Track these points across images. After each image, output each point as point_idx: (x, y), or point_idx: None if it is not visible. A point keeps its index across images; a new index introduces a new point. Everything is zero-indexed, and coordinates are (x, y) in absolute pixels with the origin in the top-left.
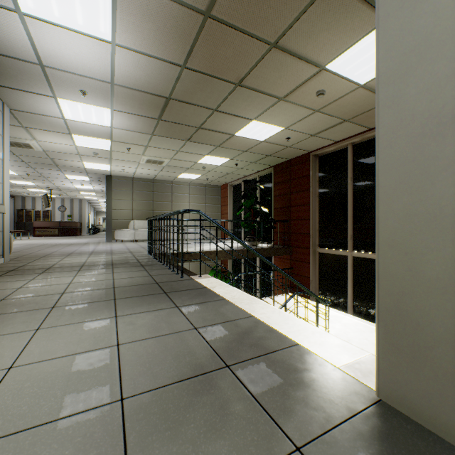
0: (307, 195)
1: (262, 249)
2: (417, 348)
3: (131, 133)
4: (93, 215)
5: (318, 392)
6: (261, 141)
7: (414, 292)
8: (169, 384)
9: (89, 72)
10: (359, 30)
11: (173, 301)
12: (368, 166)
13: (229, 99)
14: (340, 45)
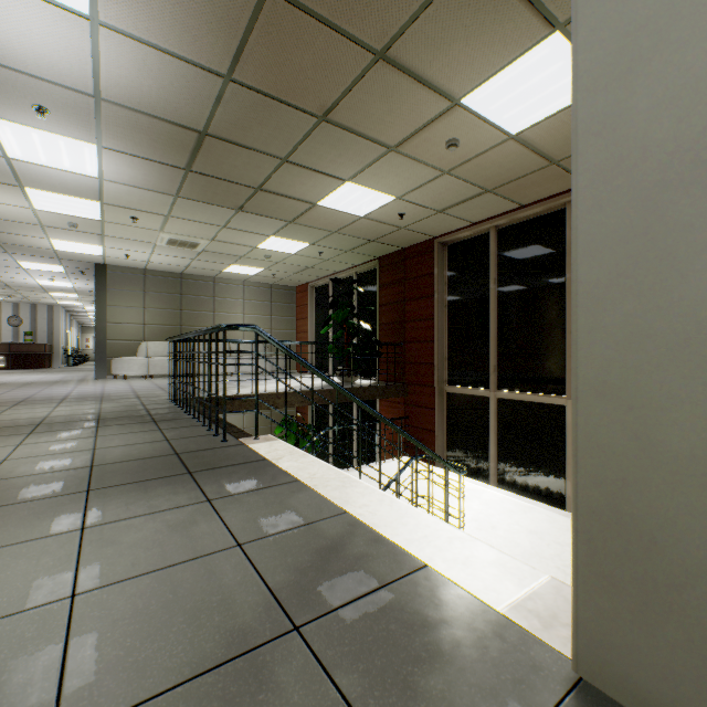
0: (430, 305)
1: (362, 388)
2: (652, 585)
3: (137, 191)
4: (75, 332)
5: (470, 674)
6: (360, 216)
7: (647, 481)
8: (170, 690)
9: (51, 71)
10: (512, 45)
11: (203, 488)
12: (519, 261)
13: (309, 142)
14: (483, 66)
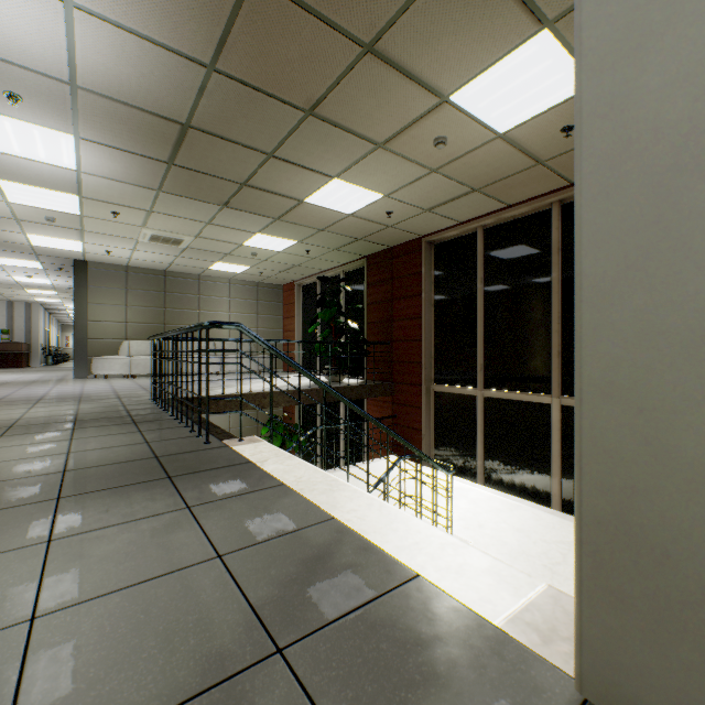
0: (418, 304)
1: (349, 387)
2: (665, 602)
3: (118, 185)
4: (55, 330)
5: (468, 700)
6: (347, 214)
7: (659, 489)
8: None
9: (22, 55)
10: (501, 42)
11: (183, 494)
12: (506, 261)
13: (295, 137)
14: (472, 62)
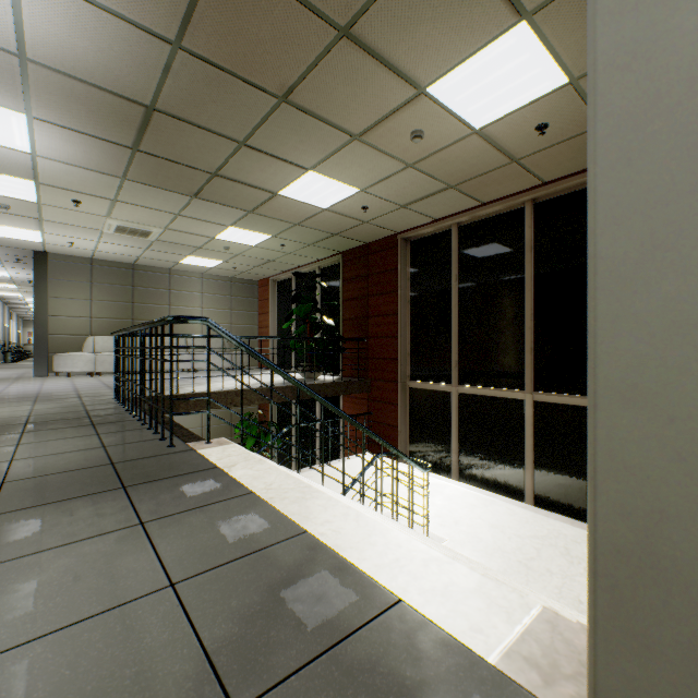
0: (393, 300)
1: (325, 384)
2: None
3: (78, 171)
4: (16, 326)
5: None
6: (323, 208)
7: (696, 515)
8: None
9: None
10: (480, 32)
11: (137, 507)
12: (480, 258)
13: (268, 125)
14: (450, 53)
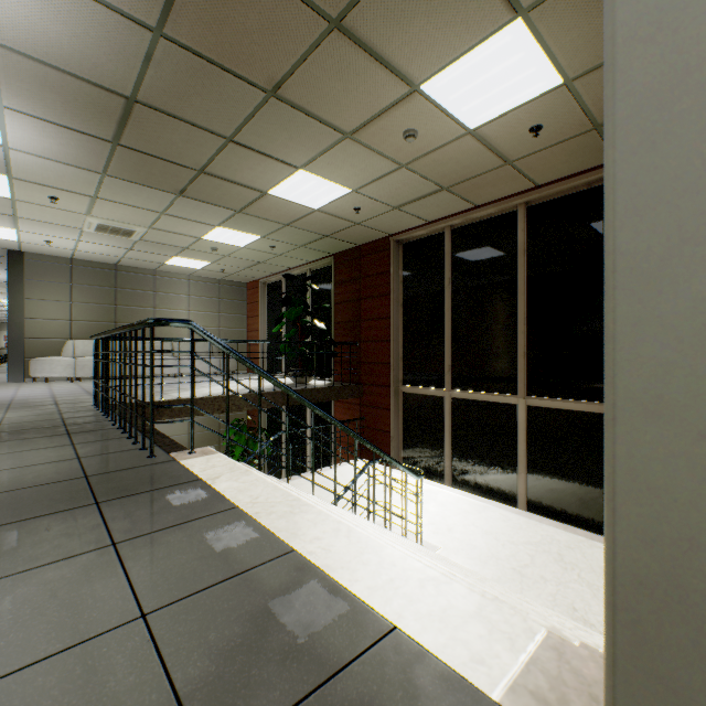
0: (386, 303)
1: (316, 389)
2: None
3: (54, 165)
4: None
5: None
6: (314, 209)
7: None
8: None
9: None
10: (475, 28)
11: (110, 526)
12: (473, 261)
13: (257, 121)
14: (444, 49)
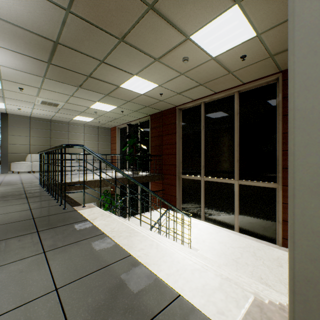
0: (174, 137)
1: (142, 176)
2: None
3: (21, 73)
4: None
5: None
6: (141, 94)
7: None
8: None
9: None
10: (215, 9)
11: (43, 243)
12: (214, 118)
13: (114, 52)
14: (201, 19)
